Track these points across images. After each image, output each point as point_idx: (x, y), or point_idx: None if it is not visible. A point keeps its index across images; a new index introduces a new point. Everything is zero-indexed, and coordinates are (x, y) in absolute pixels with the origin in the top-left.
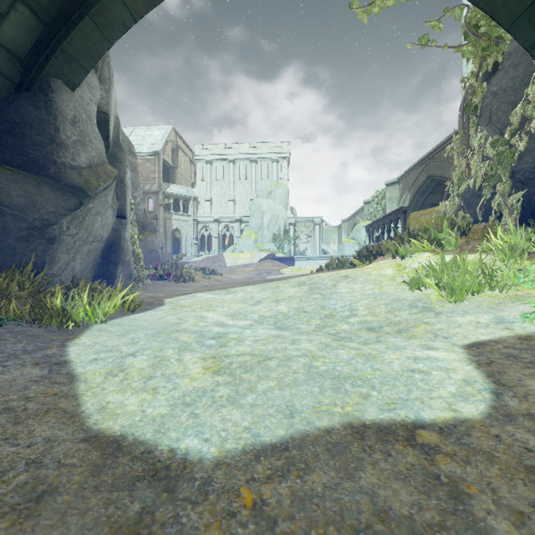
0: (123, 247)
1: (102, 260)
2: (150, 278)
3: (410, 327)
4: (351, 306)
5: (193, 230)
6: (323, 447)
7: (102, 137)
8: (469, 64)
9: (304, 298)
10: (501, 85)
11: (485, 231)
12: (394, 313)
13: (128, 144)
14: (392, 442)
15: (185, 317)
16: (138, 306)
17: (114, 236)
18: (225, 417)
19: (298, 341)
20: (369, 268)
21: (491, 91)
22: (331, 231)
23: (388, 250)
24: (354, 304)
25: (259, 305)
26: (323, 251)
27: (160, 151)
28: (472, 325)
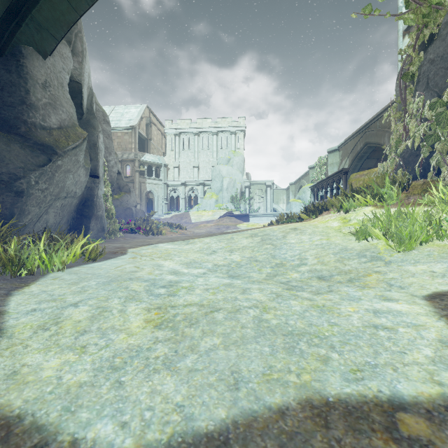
0: (96, 203)
1: (77, 214)
2: (123, 232)
3: (361, 276)
4: (300, 255)
5: (164, 192)
6: (276, 441)
7: (76, 105)
8: (404, 40)
9: (256, 248)
10: (439, 53)
11: (424, 186)
12: (344, 262)
13: (103, 114)
14: (367, 433)
15: (143, 265)
16: (99, 255)
17: (88, 194)
18: (155, 388)
19: (249, 290)
20: (315, 222)
21: (428, 59)
22: (280, 192)
23: (332, 205)
24: (304, 254)
25: (214, 254)
26: (273, 209)
27: (136, 126)
28: (427, 274)
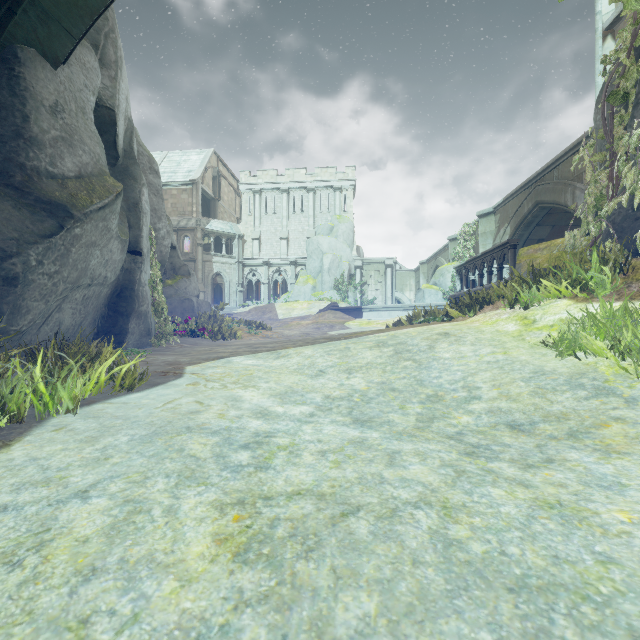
0: (137, 294)
1: (108, 311)
2: (179, 334)
3: (589, 426)
4: (466, 381)
5: (238, 275)
6: None
7: (107, 143)
8: (606, 44)
9: (389, 367)
10: None
11: None
12: (547, 397)
13: (149, 159)
14: None
15: (209, 399)
16: (138, 380)
17: (126, 279)
18: None
19: (400, 457)
20: (475, 322)
21: None
22: (406, 275)
23: (499, 296)
24: (471, 378)
25: (322, 377)
26: (396, 300)
27: (199, 180)
28: None
